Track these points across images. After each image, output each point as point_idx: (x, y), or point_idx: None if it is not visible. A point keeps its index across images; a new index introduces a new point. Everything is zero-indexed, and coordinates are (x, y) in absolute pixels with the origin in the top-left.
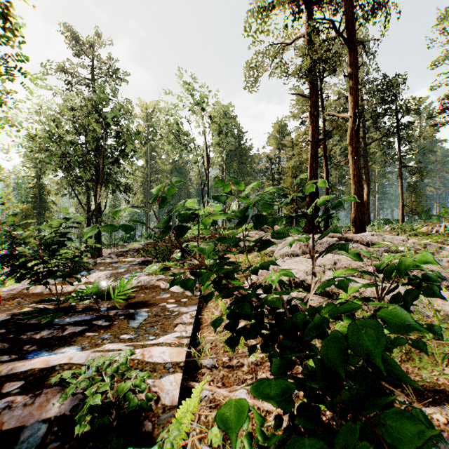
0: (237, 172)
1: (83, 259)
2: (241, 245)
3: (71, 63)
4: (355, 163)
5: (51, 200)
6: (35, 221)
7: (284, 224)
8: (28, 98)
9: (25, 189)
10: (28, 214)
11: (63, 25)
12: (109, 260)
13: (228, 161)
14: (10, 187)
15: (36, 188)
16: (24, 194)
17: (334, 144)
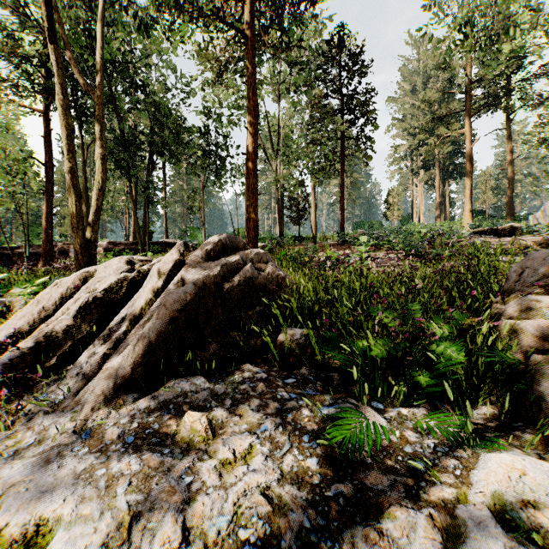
0: None
1: None
2: None
3: None
4: (166, 219)
5: None
6: None
7: None
8: None
9: None
10: None
11: None
12: None
13: None
14: None
15: None
16: None
17: None
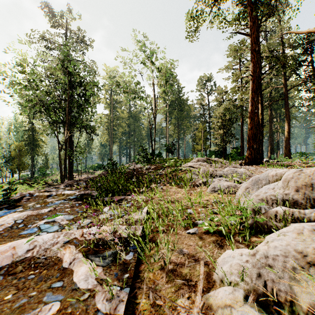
0: (177, 118)
1: (13, 194)
2: (188, 176)
3: (50, 33)
4: None
5: (42, 139)
6: (29, 154)
7: (215, 156)
8: (6, 52)
9: (21, 131)
10: (21, 149)
11: (43, 3)
12: (47, 193)
13: (170, 109)
14: (11, 130)
15: (30, 130)
16: (21, 135)
17: (267, 85)
